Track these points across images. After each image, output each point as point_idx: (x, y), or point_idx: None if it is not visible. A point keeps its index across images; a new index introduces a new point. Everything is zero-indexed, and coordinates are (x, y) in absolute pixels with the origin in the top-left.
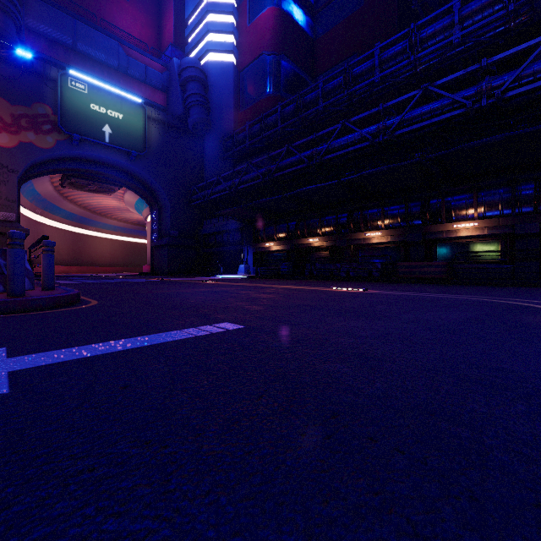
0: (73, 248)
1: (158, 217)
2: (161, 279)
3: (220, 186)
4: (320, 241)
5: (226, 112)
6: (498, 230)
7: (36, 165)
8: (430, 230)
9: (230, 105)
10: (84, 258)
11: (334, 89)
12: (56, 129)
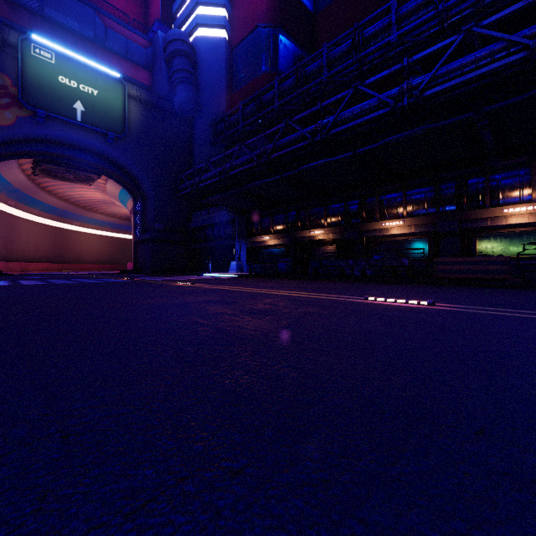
0: (54, 244)
1: (141, 209)
2: (131, 279)
3: (209, 172)
4: (325, 233)
5: (218, 93)
6: None
7: None
8: (470, 217)
9: (222, 85)
10: (68, 254)
11: (340, 55)
12: (16, 104)
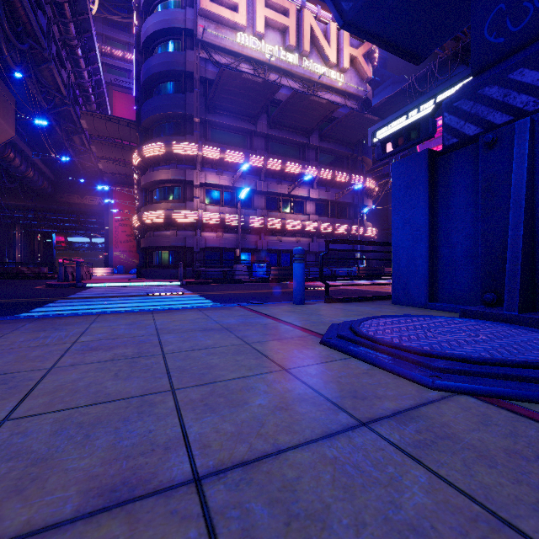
0: None
1: None
2: None
3: None
4: None
5: None
6: None
7: None
8: None
9: None
10: None
11: None
12: None
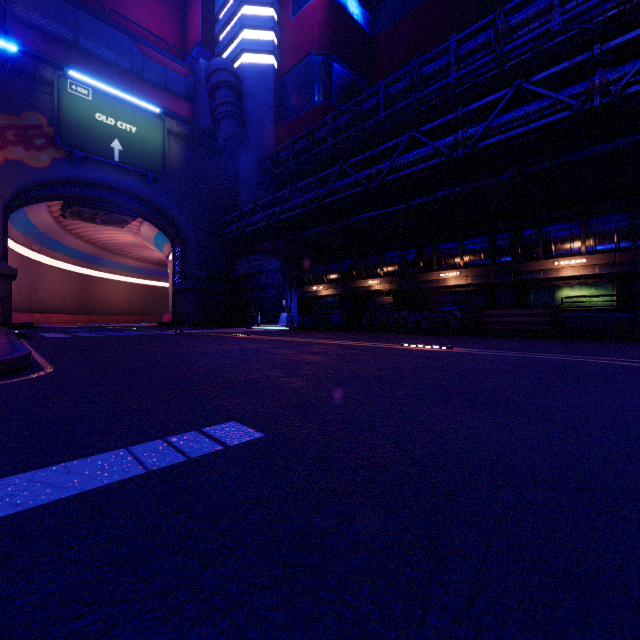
0: (79, 292)
1: (181, 255)
2: (181, 331)
3: (257, 216)
4: (382, 283)
5: (265, 126)
6: (613, 268)
7: (28, 189)
8: (523, 269)
9: (270, 117)
10: (94, 305)
11: (398, 94)
12: (52, 144)
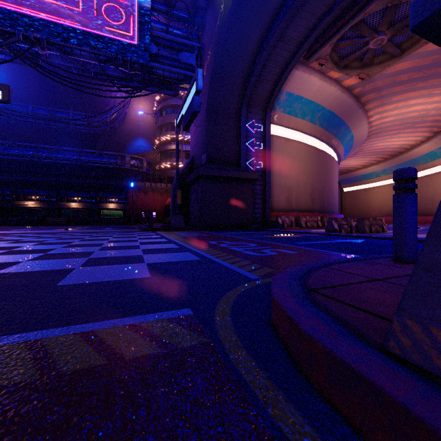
0: None
1: None
2: None
3: None
4: None
5: None
6: (85, 207)
7: None
8: (60, 204)
9: None
10: None
11: None
12: None
